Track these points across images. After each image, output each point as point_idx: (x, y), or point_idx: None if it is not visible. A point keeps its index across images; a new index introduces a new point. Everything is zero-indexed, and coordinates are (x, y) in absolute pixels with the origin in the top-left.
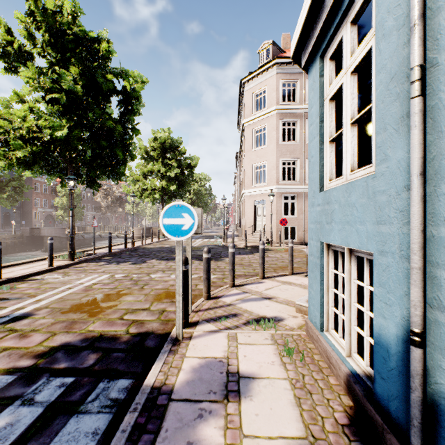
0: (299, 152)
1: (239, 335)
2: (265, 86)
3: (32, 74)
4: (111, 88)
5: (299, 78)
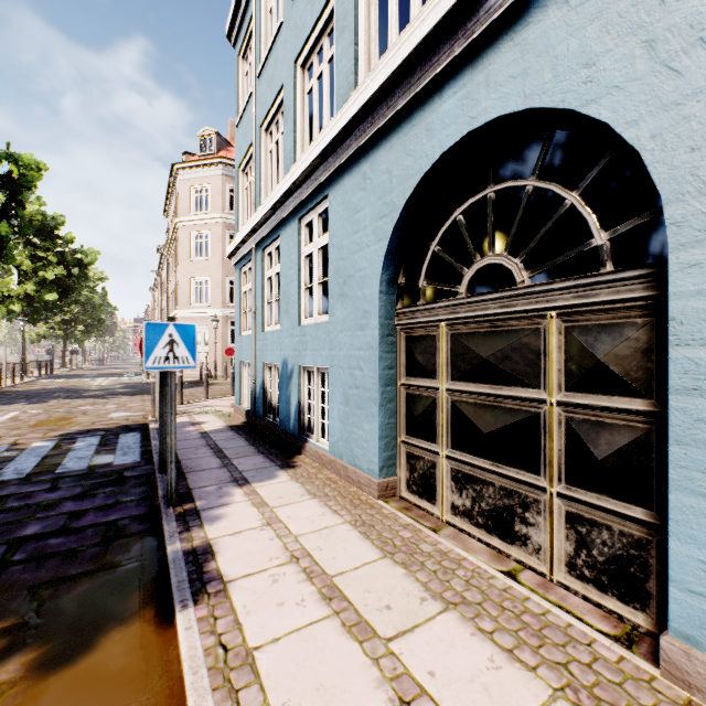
0: None
1: (195, 416)
2: (208, 184)
3: None
4: None
5: None
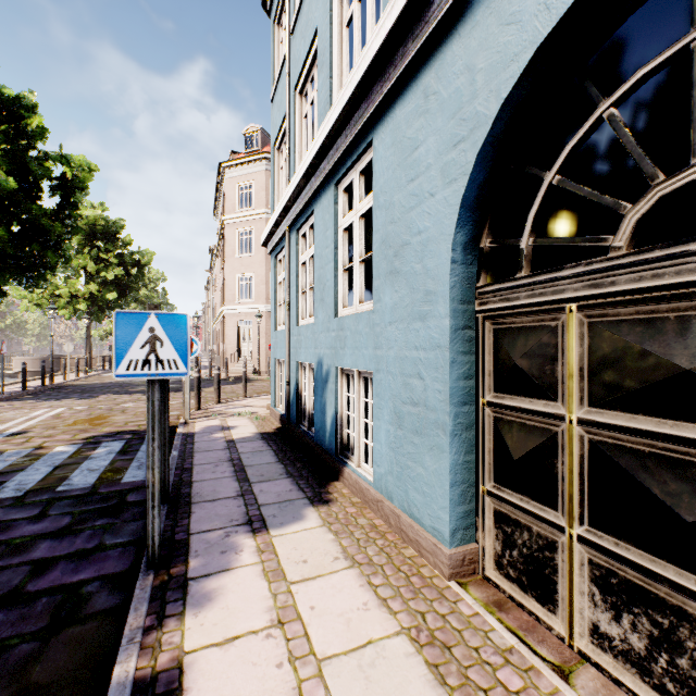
0: None
1: (228, 419)
2: (253, 181)
3: None
4: (49, 177)
5: None
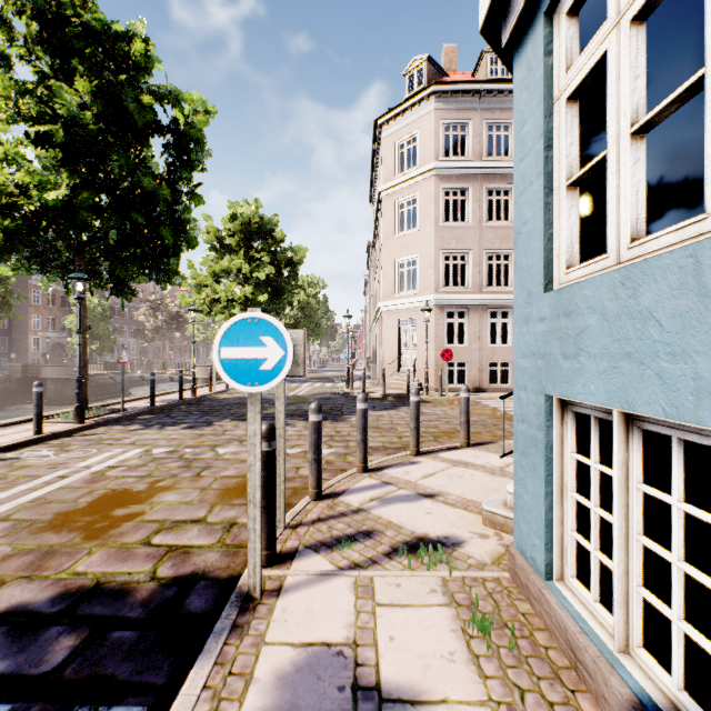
0: (472, 240)
1: (378, 583)
2: (417, 130)
3: (2, 89)
4: (150, 120)
5: (472, 118)
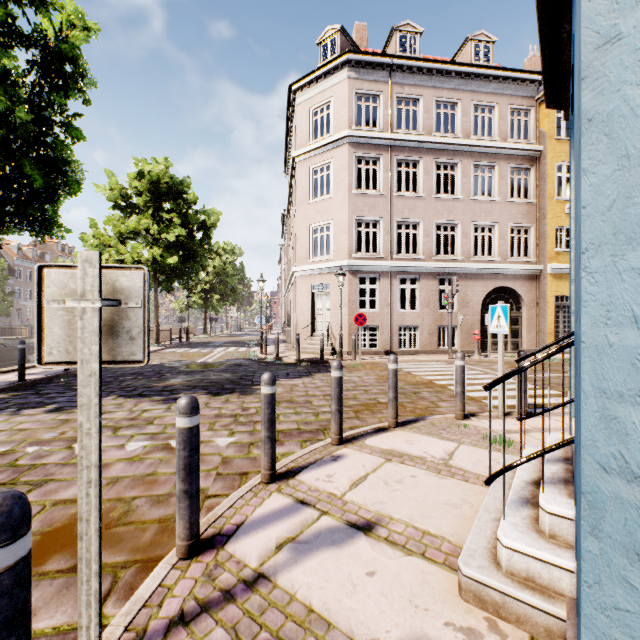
0: (383, 208)
1: None
2: (330, 98)
3: None
4: None
5: (383, 90)
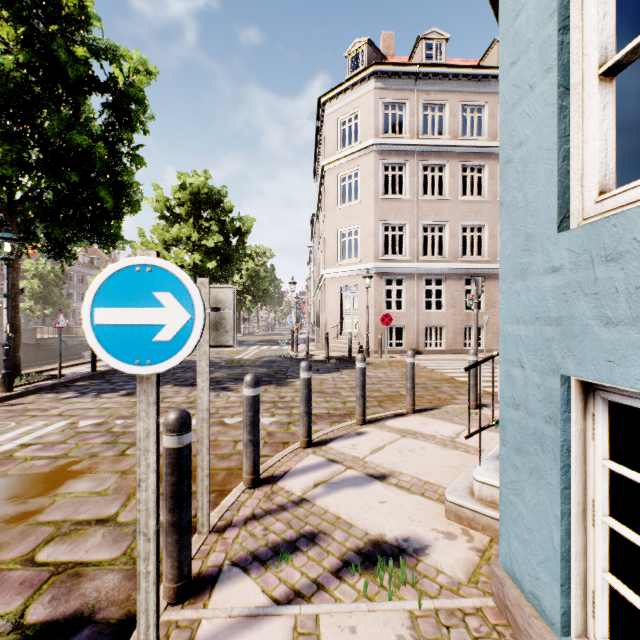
0: (409, 212)
1: (325, 627)
2: (358, 108)
3: None
4: (85, 75)
5: (409, 98)
